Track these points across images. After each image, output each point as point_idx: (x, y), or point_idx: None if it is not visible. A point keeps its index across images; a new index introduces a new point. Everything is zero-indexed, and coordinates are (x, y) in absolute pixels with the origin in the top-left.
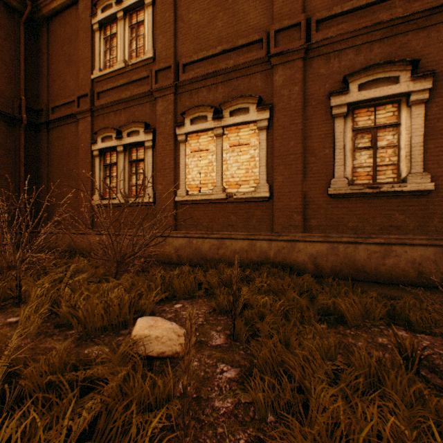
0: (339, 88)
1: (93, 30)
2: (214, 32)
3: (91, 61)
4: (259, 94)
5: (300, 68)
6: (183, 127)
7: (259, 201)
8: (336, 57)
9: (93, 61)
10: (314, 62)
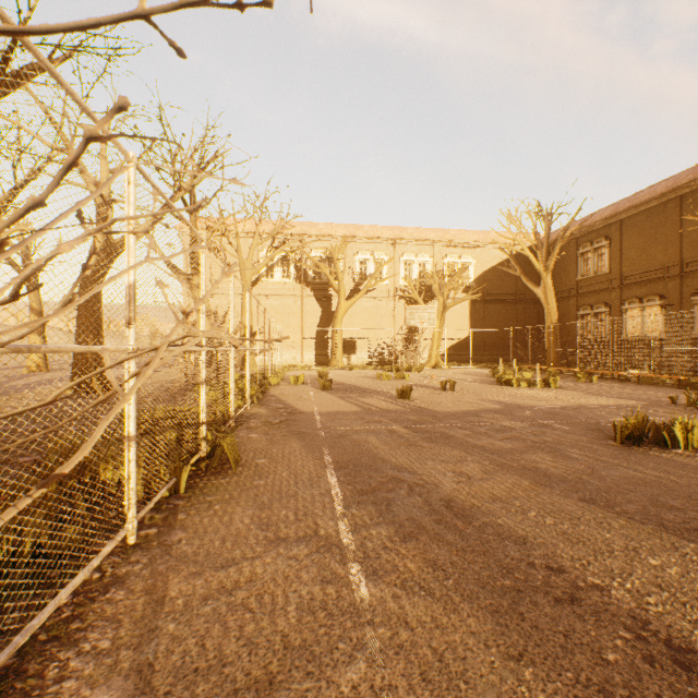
0: (696, 292)
1: (576, 256)
2: (639, 262)
3: (575, 271)
4: (660, 292)
5: (678, 283)
6: (623, 306)
7: (661, 340)
8: (695, 278)
9: (576, 271)
10: (685, 280)
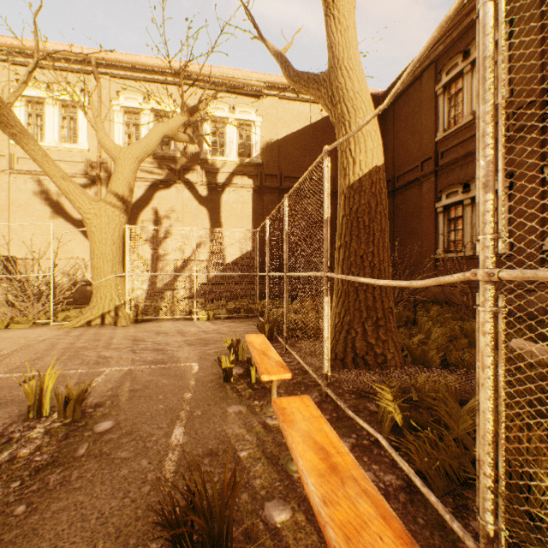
0: None
1: (435, 96)
2: None
3: (433, 125)
4: None
5: None
6: None
7: None
8: None
9: (435, 124)
10: None
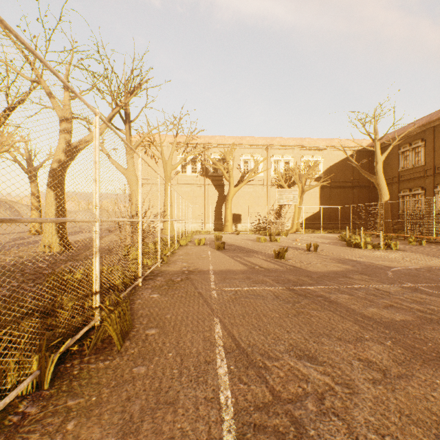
0: None
1: (398, 154)
2: None
3: (397, 165)
4: None
5: None
6: (436, 188)
7: None
8: None
9: (398, 164)
10: None
